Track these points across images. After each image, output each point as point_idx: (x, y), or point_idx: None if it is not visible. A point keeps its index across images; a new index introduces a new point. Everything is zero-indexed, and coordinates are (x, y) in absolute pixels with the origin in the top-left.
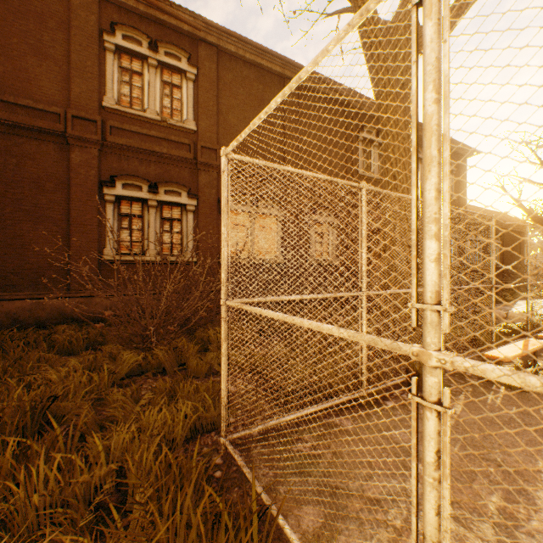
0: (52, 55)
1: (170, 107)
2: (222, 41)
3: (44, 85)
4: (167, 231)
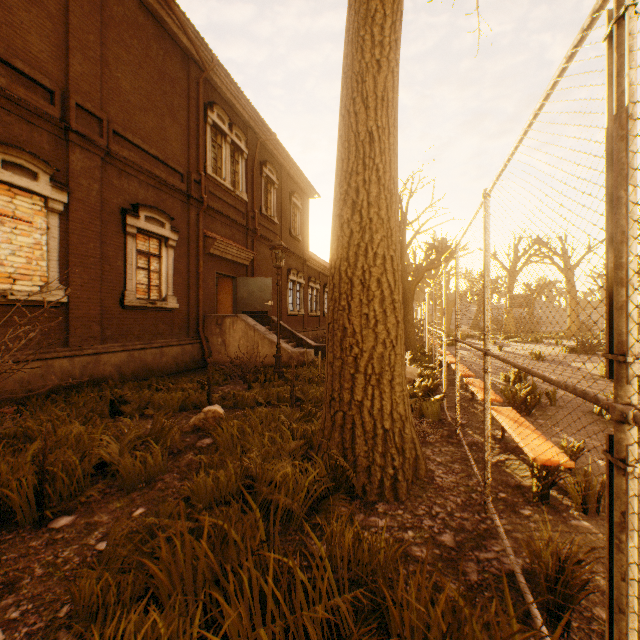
0: None
1: None
2: None
3: None
4: None
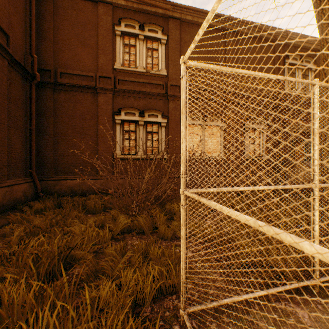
0: (89, 44)
1: (151, 63)
2: (183, 14)
3: (86, 61)
4: (149, 139)
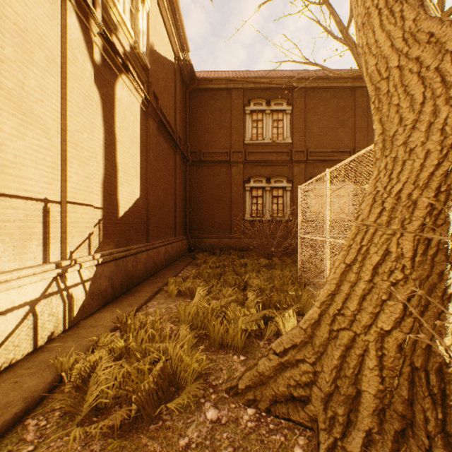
0: (224, 126)
1: (276, 133)
2: (307, 83)
3: (221, 140)
4: (275, 203)
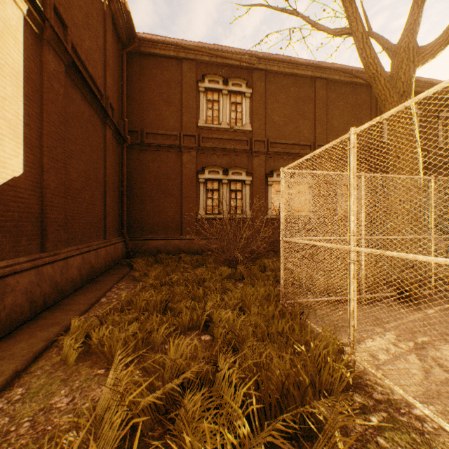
0: (173, 103)
1: (234, 118)
2: (268, 65)
3: (170, 120)
4: (233, 198)
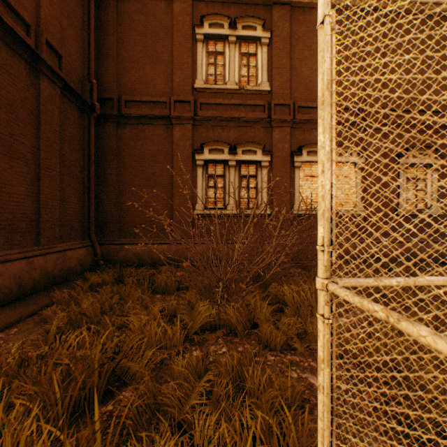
0: (161, 59)
1: (246, 75)
2: None
3: (157, 83)
4: (244, 187)
